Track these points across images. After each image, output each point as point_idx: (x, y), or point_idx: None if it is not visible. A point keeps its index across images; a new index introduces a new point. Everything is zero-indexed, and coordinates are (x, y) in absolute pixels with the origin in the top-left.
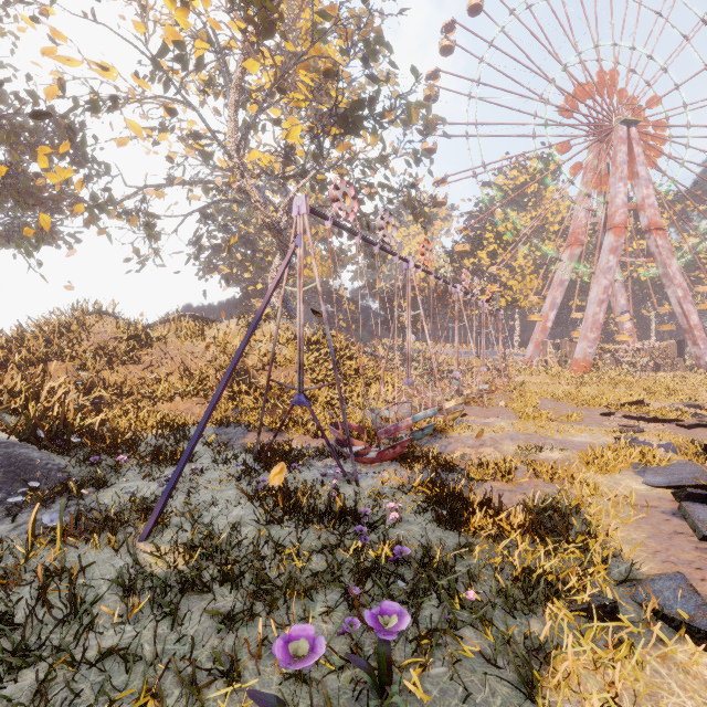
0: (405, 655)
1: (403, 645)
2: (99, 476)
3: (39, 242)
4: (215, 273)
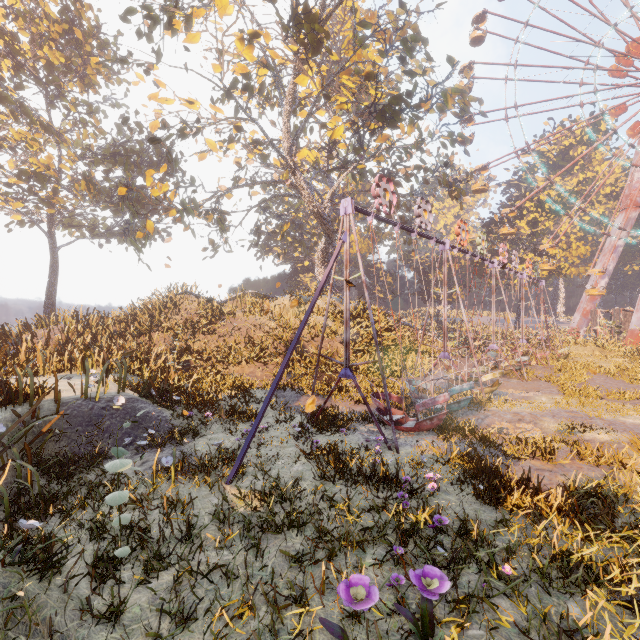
0: (445, 613)
1: (443, 604)
2: (193, 428)
3: (145, 240)
4: (270, 254)
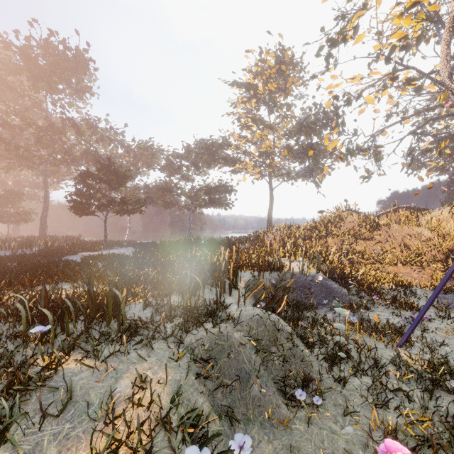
0: None
1: None
2: (365, 304)
3: (321, 178)
4: (422, 168)
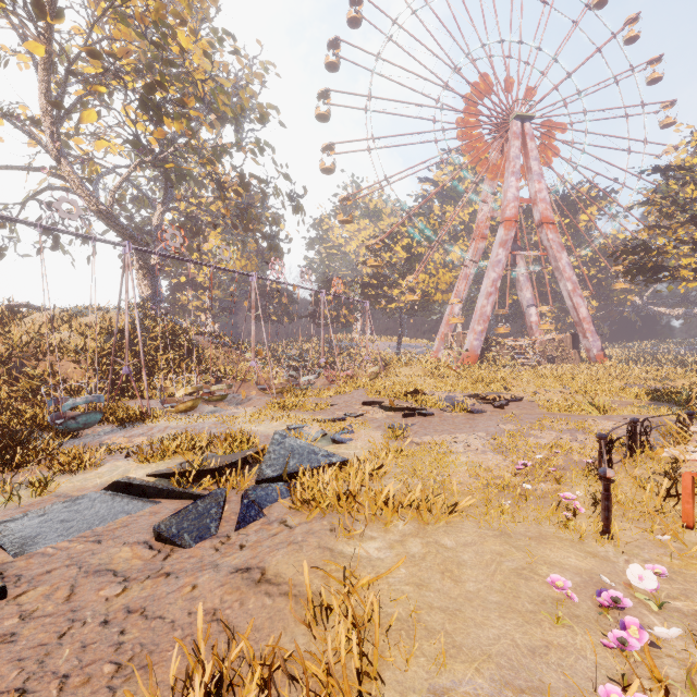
0: None
1: None
2: None
3: None
4: None
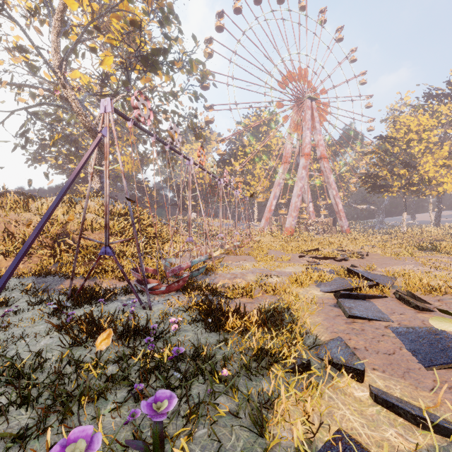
0: (177, 427)
1: (176, 420)
2: None
3: None
4: (43, 162)
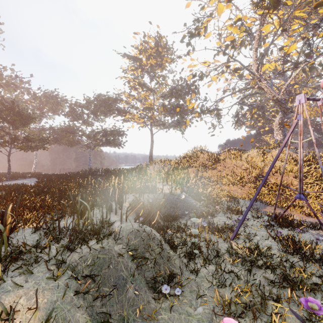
0: None
1: None
2: (211, 212)
3: (185, 128)
4: (243, 125)
